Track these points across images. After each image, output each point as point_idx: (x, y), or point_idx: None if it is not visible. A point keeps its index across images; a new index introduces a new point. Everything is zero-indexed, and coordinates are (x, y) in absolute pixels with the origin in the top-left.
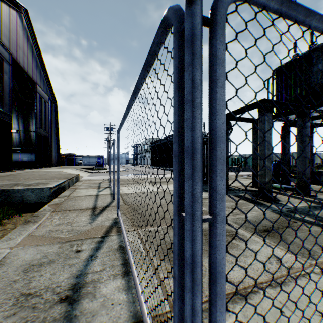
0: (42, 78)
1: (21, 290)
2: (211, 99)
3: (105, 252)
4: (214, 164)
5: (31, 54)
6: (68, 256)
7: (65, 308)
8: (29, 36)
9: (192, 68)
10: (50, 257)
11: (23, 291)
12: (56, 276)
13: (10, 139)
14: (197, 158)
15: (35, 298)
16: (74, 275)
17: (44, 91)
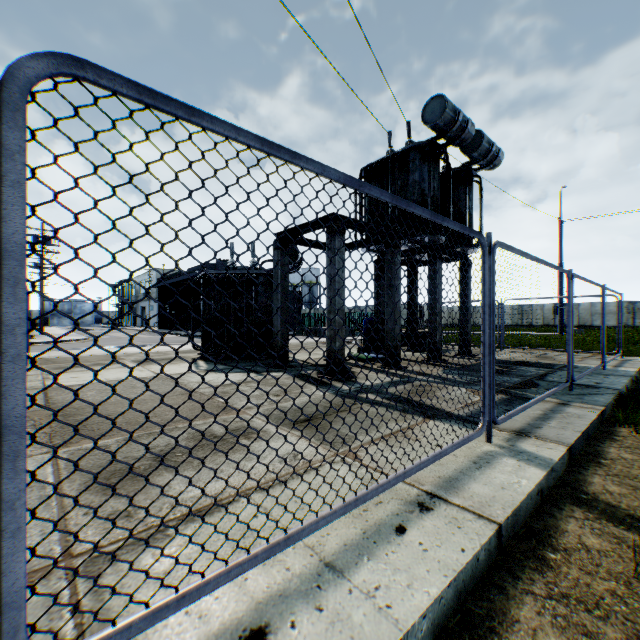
0: None
1: None
2: None
3: None
4: (2, 287)
5: None
6: None
7: None
8: None
9: None
10: None
11: None
12: None
13: None
14: None
15: None
16: None
17: None
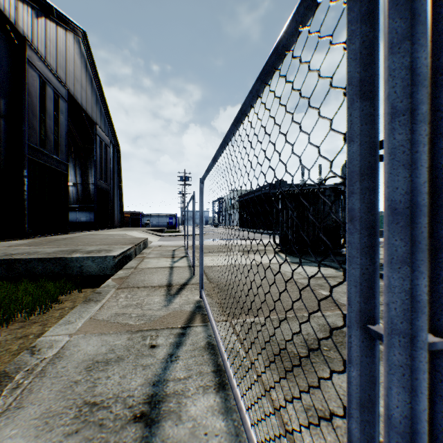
0: (102, 116)
1: (84, 397)
2: (439, 106)
3: (188, 350)
4: None
5: (90, 87)
6: (140, 352)
7: (141, 431)
8: (88, 64)
9: (409, 45)
10: (117, 351)
11: (87, 399)
12: (127, 380)
13: (66, 194)
14: (421, 223)
15: (102, 411)
16: (150, 382)
17: (104, 133)
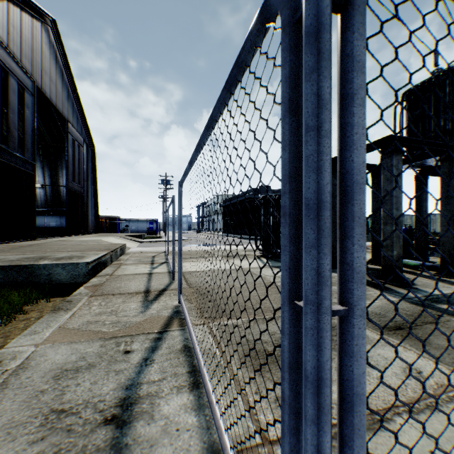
0: (75, 113)
1: (52, 405)
2: (344, 125)
3: (164, 353)
4: (349, 226)
5: (61, 81)
6: (113, 358)
7: (112, 432)
8: (58, 56)
9: (316, 76)
10: (89, 359)
11: (54, 407)
12: (98, 386)
13: (33, 196)
14: (325, 216)
15: (70, 417)
16: (123, 386)
17: (77, 131)
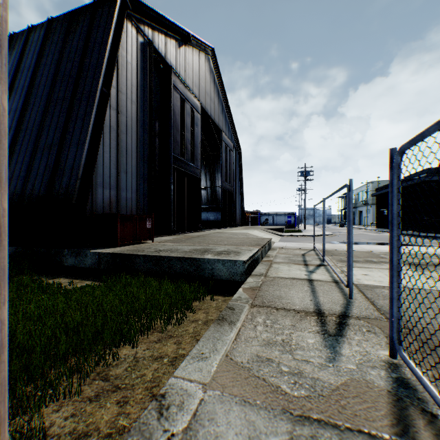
0: (226, 123)
1: None
2: None
3: None
4: None
5: (217, 99)
6: None
7: None
8: (215, 78)
9: None
10: None
11: None
12: None
13: (199, 196)
14: None
15: None
16: None
17: (228, 138)
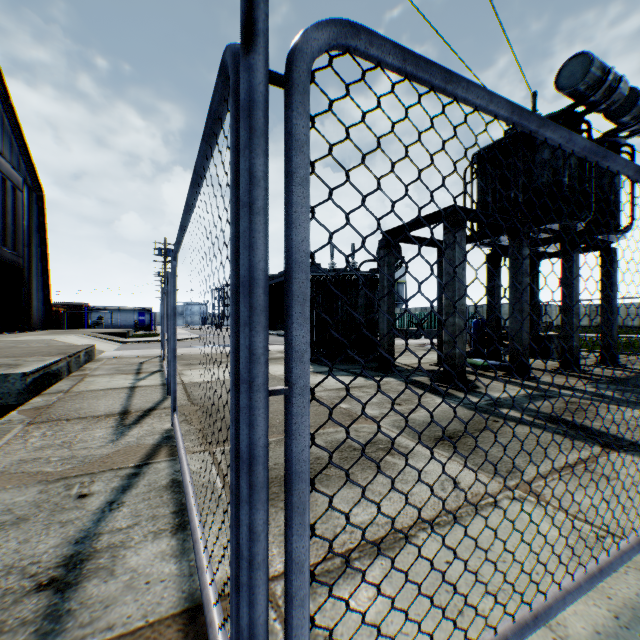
0: (6, 135)
1: None
2: (286, 202)
3: (141, 493)
4: (290, 305)
5: None
6: (60, 506)
7: (48, 599)
8: None
9: (249, 152)
10: (18, 511)
11: None
12: (32, 545)
13: None
14: (258, 293)
15: None
16: (71, 540)
17: (11, 164)
